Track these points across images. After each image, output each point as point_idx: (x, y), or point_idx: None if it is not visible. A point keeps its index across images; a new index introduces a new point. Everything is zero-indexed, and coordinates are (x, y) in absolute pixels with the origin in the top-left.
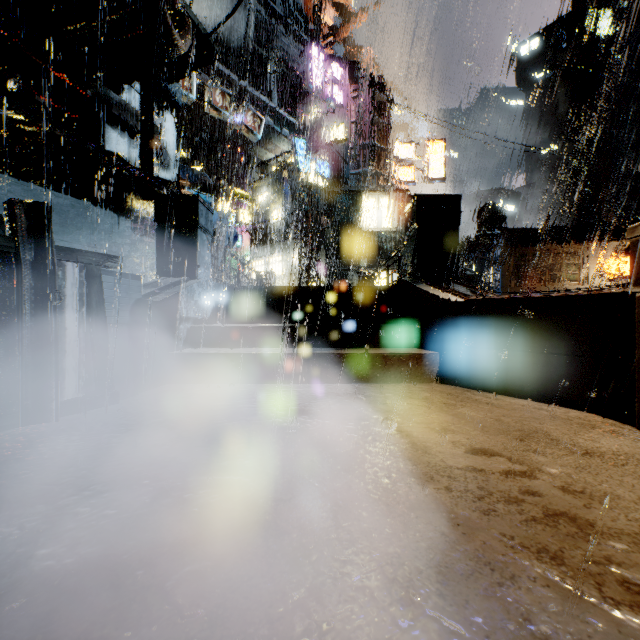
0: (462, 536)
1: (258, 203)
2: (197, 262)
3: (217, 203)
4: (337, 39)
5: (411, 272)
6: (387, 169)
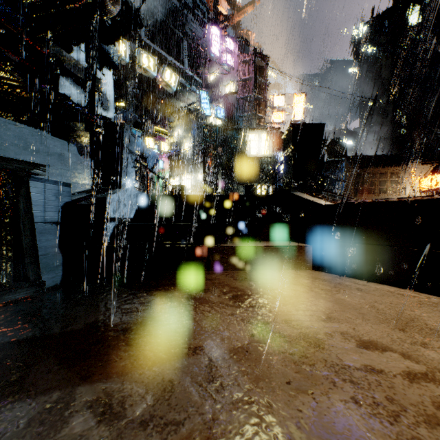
0: None
1: (174, 137)
2: (123, 175)
3: (145, 137)
4: (230, 24)
5: (287, 183)
6: (265, 113)
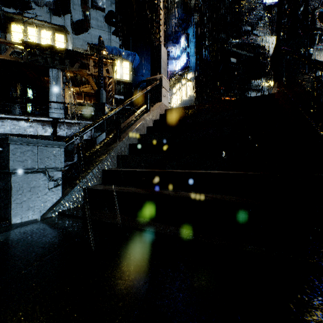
0: None
1: None
2: None
3: None
4: None
5: None
6: None
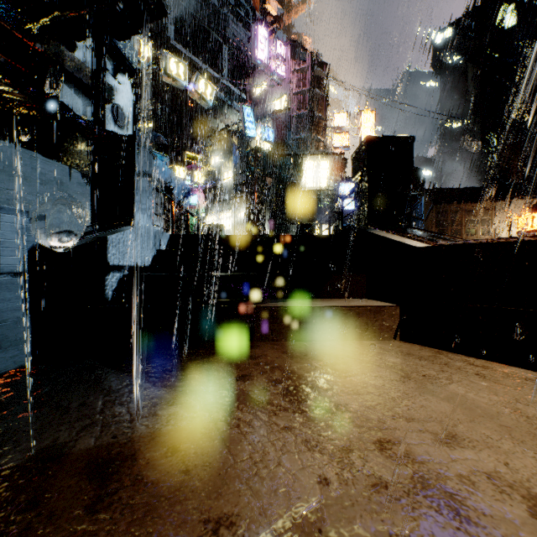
0: None
1: (211, 166)
2: (134, 207)
3: (174, 165)
4: (280, 26)
5: (359, 219)
6: (324, 135)
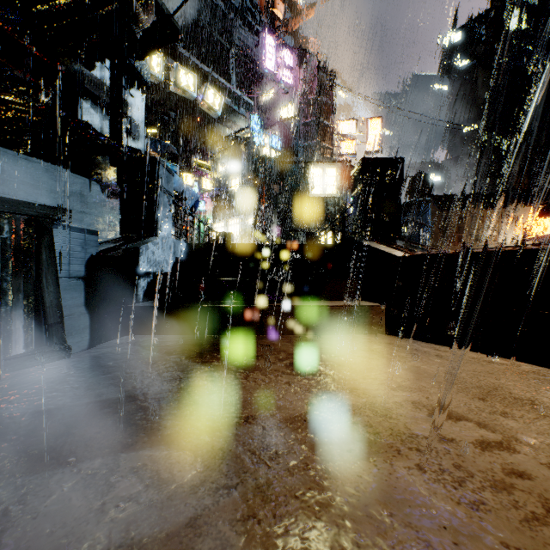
0: (454, 549)
1: (218, 173)
2: (158, 220)
3: (182, 172)
4: (287, 31)
5: (357, 230)
6: (331, 143)
